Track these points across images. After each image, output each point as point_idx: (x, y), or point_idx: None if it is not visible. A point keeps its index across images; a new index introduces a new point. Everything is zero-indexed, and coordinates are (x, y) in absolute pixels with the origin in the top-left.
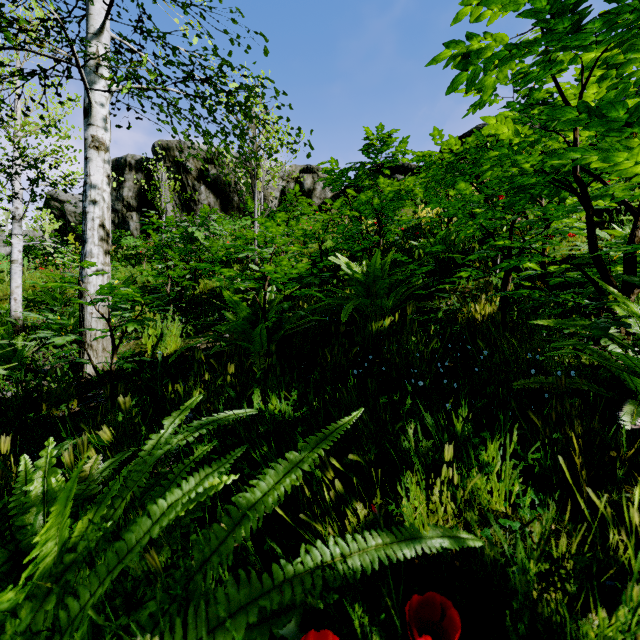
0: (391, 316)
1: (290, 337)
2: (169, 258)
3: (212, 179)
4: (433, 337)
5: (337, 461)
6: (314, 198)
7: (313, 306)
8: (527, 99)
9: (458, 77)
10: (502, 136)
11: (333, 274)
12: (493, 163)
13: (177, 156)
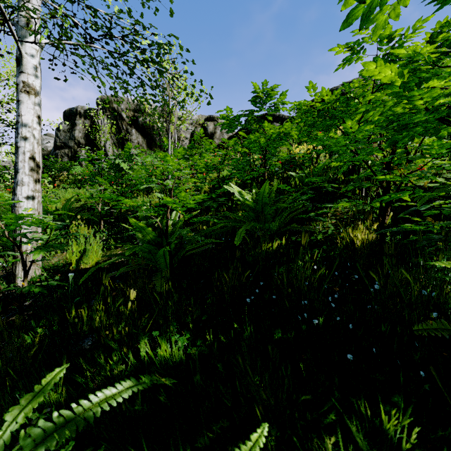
0: (278, 239)
1: (191, 255)
2: (101, 184)
3: (140, 124)
4: (316, 260)
5: (230, 445)
6: (215, 139)
7: (211, 228)
8: (389, 55)
9: (354, 10)
10: (384, 78)
11: (228, 197)
12: (368, 106)
13: (115, 107)
